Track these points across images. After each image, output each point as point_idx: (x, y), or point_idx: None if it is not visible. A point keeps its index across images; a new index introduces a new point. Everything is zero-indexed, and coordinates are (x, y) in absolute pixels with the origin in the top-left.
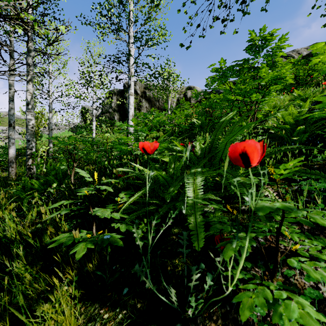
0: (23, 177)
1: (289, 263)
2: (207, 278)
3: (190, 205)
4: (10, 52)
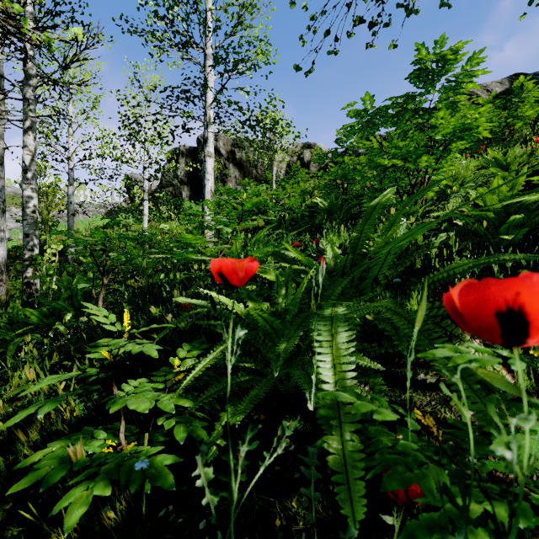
0: (12, 302)
1: None
2: None
3: (328, 405)
4: None
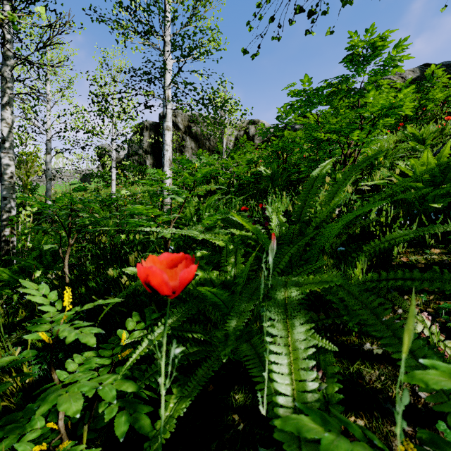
0: None
1: None
2: None
3: None
4: None
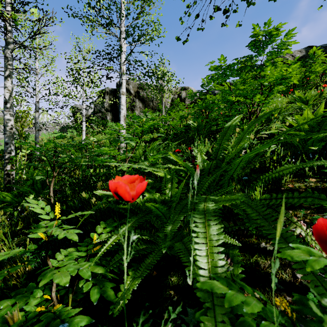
0: None
1: None
2: None
3: (205, 289)
4: None
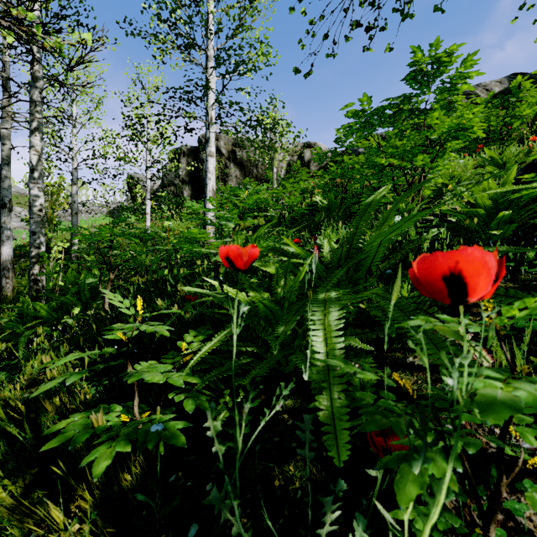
0: (21, 297)
1: (531, 505)
2: (356, 526)
3: (320, 370)
4: (4, 82)
